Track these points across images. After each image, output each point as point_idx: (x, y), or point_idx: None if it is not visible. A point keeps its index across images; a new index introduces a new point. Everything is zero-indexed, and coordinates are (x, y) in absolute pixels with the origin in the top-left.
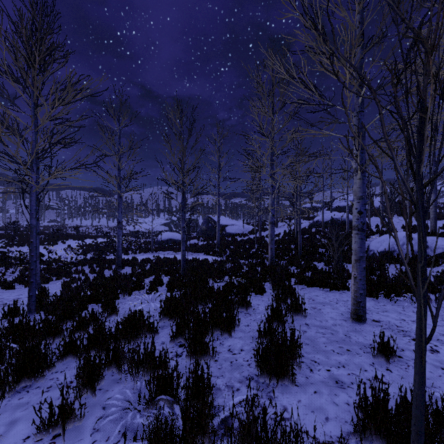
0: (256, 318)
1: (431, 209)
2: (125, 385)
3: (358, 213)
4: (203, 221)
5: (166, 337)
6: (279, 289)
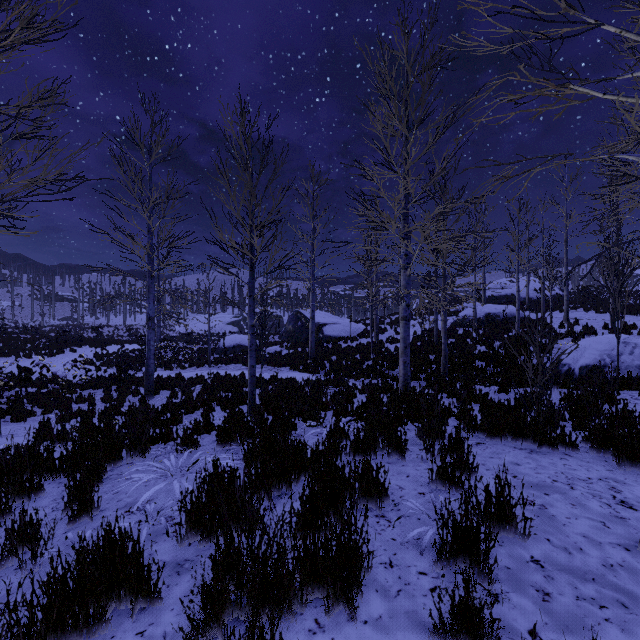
0: (406, 536)
1: None
2: None
3: None
4: (289, 318)
5: (180, 613)
6: (445, 456)
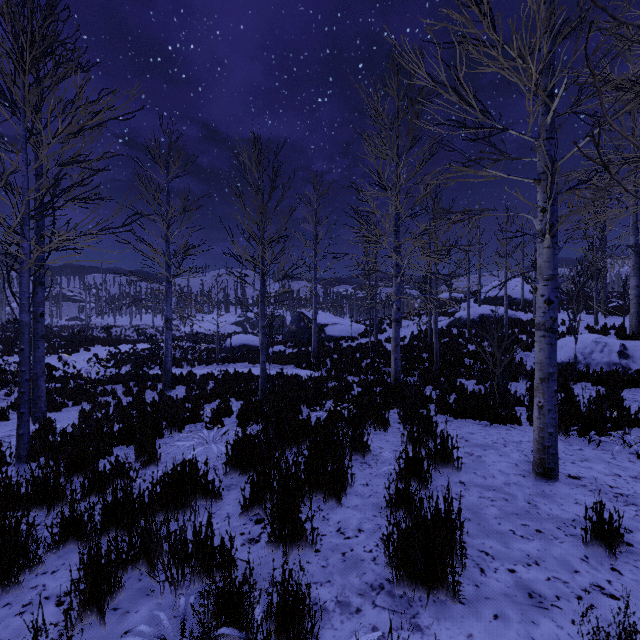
0: (379, 471)
1: (632, 300)
2: (161, 600)
3: (545, 302)
4: (292, 319)
5: (235, 505)
6: (413, 424)
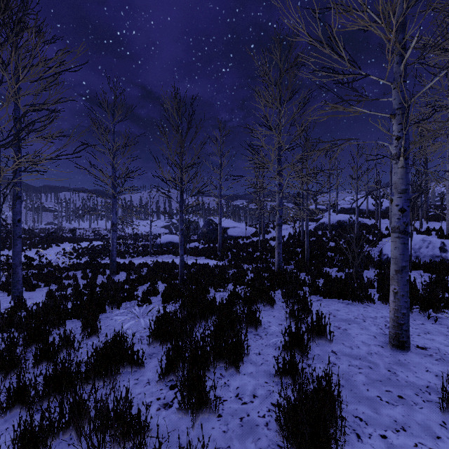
0: (268, 342)
1: (448, 210)
2: None
3: (399, 211)
4: (204, 223)
5: (154, 372)
6: (294, 304)
